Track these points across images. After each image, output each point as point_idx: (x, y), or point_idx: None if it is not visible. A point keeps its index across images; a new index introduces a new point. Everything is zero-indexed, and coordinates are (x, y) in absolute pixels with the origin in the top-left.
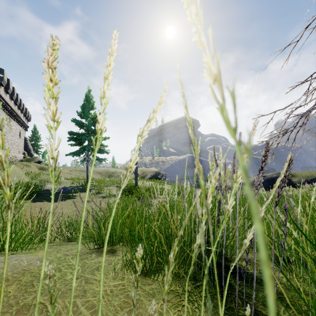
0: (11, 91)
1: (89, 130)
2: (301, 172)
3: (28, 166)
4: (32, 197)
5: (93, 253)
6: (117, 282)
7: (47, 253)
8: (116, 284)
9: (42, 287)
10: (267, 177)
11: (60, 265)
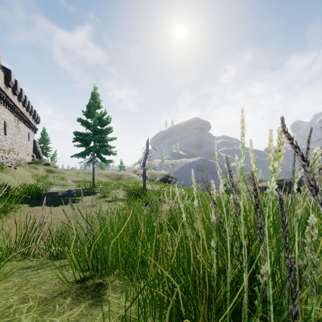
0: (18, 92)
1: (95, 130)
2: None
3: (36, 168)
4: (31, 201)
5: (69, 294)
6: None
7: (1, 291)
8: None
9: None
10: (286, 181)
11: None
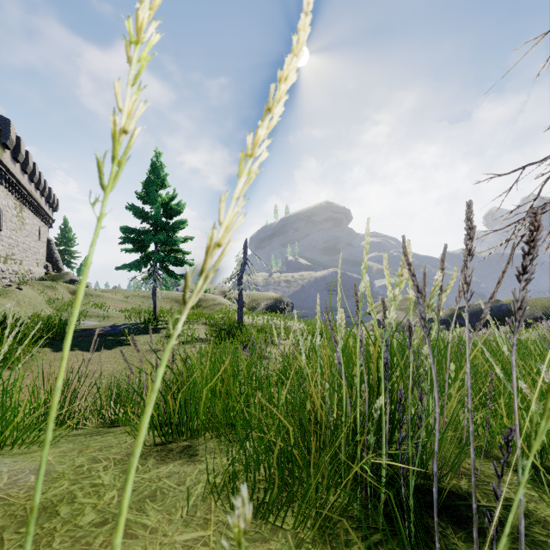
0: (23, 158)
1: (158, 224)
2: (535, 300)
3: (53, 288)
4: (54, 343)
5: (150, 456)
6: (192, 534)
7: (58, 454)
8: (190, 538)
9: (19, 547)
10: (473, 308)
11: (76, 485)
